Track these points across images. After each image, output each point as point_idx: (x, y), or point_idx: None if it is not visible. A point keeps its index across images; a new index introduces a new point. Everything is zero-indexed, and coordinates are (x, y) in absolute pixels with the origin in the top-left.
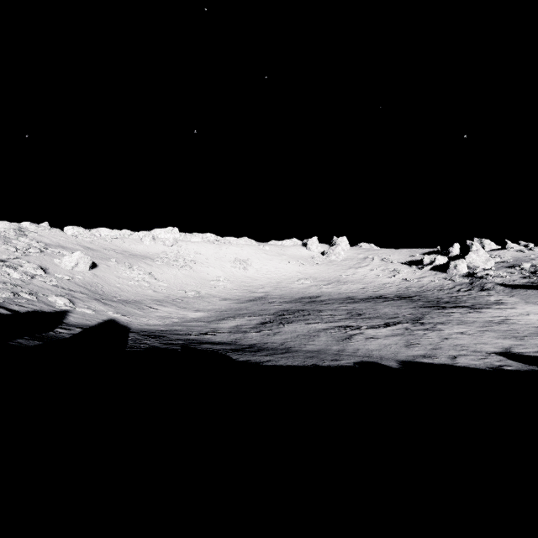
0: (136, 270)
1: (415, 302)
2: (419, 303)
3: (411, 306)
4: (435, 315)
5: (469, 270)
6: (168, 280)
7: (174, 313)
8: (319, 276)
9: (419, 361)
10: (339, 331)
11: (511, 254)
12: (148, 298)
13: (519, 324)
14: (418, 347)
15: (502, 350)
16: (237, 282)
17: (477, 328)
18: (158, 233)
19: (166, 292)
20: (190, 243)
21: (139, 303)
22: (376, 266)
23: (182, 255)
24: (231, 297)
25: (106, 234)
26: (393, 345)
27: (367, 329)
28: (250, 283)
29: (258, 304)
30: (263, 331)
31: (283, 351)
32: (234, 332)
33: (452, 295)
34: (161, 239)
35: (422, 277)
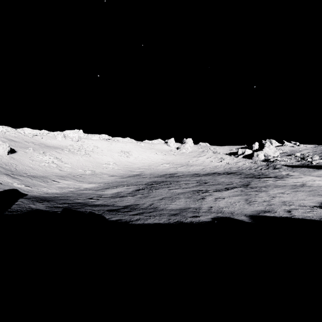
0: (47, 155)
1: (239, 175)
2: (242, 176)
3: (238, 177)
4: (257, 182)
5: (265, 157)
6: (72, 163)
7: (72, 184)
8: (175, 161)
9: (263, 215)
10: (193, 194)
11: (288, 148)
12: (53, 174)
13: (315, 187)
14: (256, 204)
15: (319, 204)
16: (122, 165)
17: (290, 189)
18: (68, 133)
19: (69, 170)
20: (90, 140)
21: (44, 178)
22: (210, 155)
23: (84, 147)
24: (117, 174)
25: (29, 132)
26: (237, 203)
27: (214, 192)
28: (130, 166)
29: (135, 178)
30: (136, 195)
31: (151, 210)
32: (114, 197)
33: (258, 171)
34: (70, 137)
35: (238, 162)
